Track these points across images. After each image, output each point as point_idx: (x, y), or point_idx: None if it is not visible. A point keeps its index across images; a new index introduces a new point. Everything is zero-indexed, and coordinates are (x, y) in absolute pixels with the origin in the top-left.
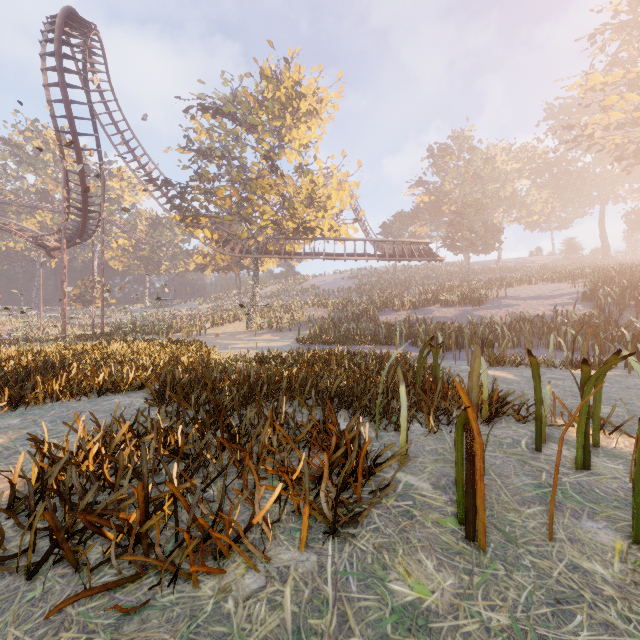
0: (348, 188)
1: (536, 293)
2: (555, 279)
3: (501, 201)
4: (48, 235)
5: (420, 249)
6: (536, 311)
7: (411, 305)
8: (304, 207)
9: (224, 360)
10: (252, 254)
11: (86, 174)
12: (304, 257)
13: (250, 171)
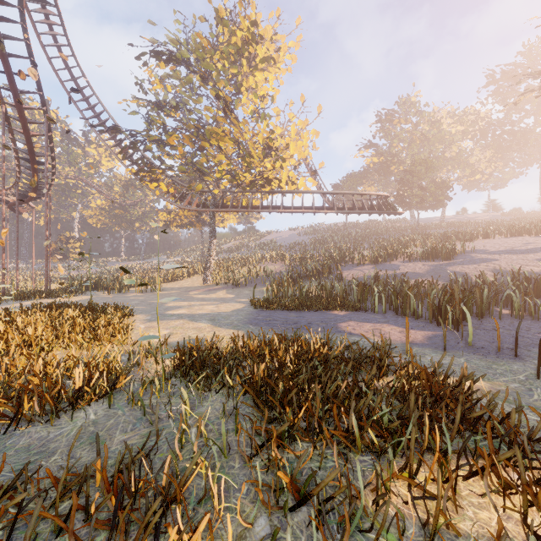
0: (307, 137)
1: (506, 247)
2: (515, 233)
3: (446, 161)
4: (6, 190)
5: (379, 202)
6: (526, 267)
7: (370, 259)
8: (261, 155)
9: (133, 349)
10: (209, 208)
11: (28, 120)
12: (261, 210)
13: (206, 123)
